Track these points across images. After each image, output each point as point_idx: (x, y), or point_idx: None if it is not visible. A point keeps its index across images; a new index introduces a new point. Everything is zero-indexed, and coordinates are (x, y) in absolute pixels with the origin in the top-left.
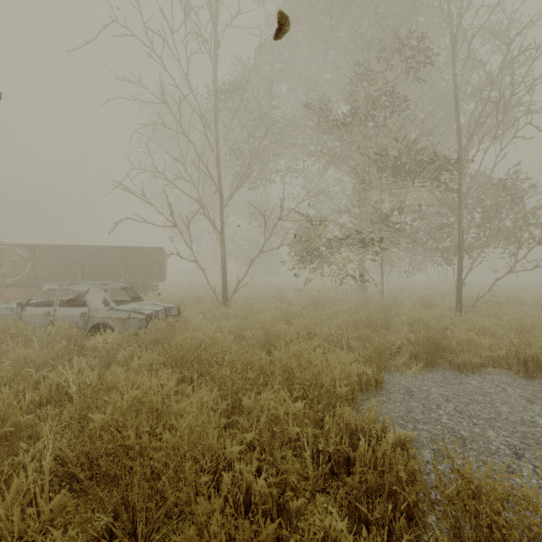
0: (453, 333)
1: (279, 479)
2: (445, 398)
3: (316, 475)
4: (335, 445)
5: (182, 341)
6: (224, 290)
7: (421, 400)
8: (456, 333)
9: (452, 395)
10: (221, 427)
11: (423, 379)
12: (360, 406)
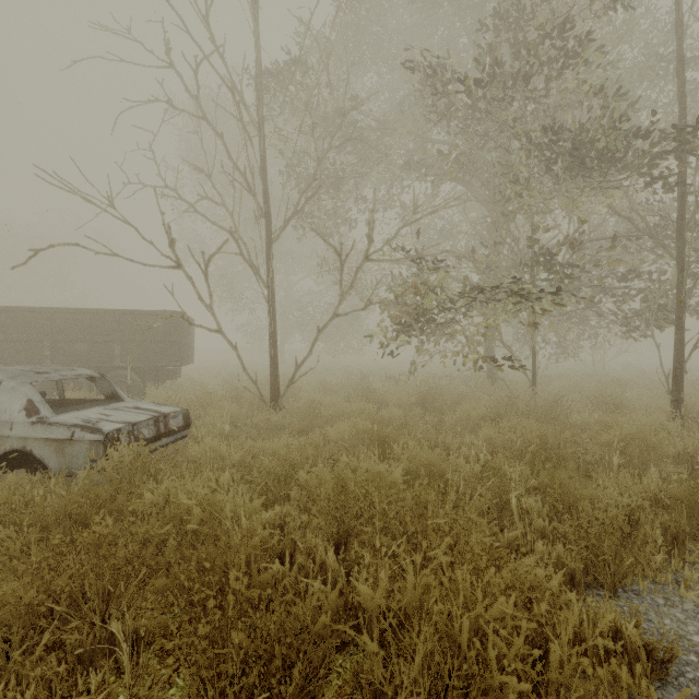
0: None
1: None
2: None
3: None
4: None
5: (112, 532)
6: (274, 379)
7: None
8: None
9: None
10: None
11: None
12: None
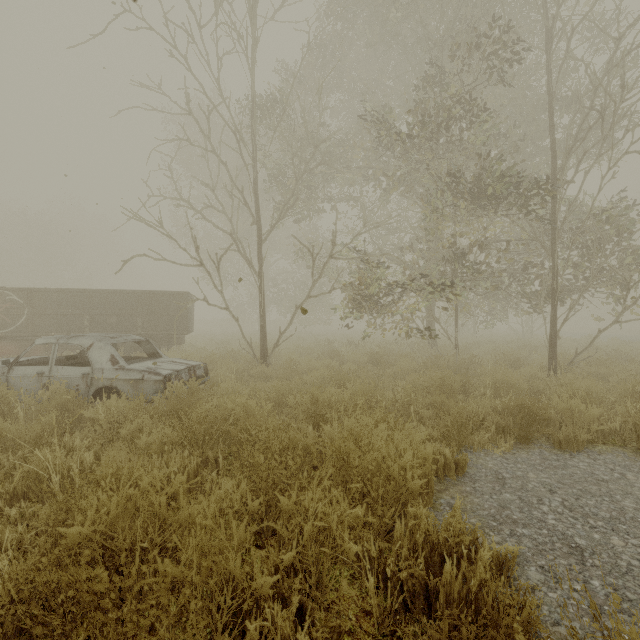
0: (548, 398)
1: (329, 615)
2: (547, 488)
3: (382, 612)
4: (410, 569)
5: (205, 412)
6: (263, 343)
7: (516, 490)
8: (556, 400)
9: (557, 484)
10: (251, 534)
11: (516, 461)
12: (437, 499)
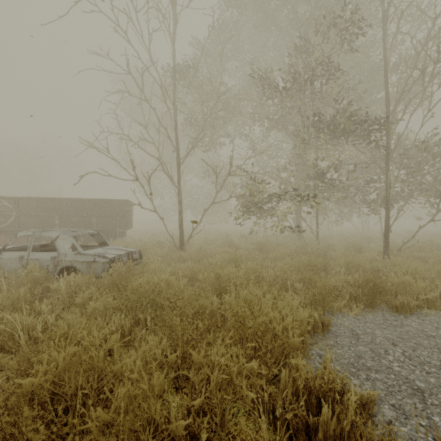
0: (385, 275)
1: None
2: (390, 342)
3: None
4: (294, 411)
5: (137, 285)
6: (181, 236)
7: (368, 344)
8: (393, 276)
9: (397, 339)
10: (170, 380)
11: (366, 321)
12: (309, 350)
